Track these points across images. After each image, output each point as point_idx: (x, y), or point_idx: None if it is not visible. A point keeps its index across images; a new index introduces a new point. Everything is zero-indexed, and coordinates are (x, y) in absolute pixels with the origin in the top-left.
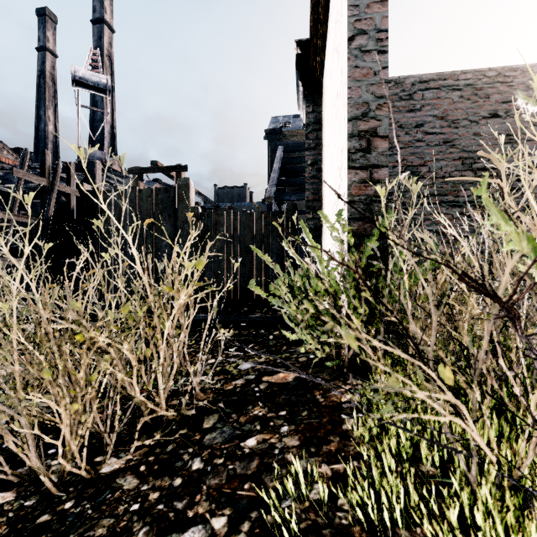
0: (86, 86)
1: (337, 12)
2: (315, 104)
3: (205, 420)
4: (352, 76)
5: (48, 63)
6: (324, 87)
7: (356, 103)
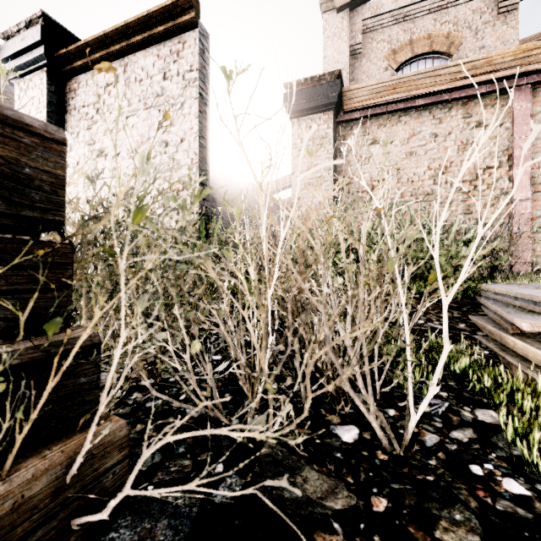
0: None
1: (168, 95)
2: (58, 88)
3: None
4: (201, 155)
5: None
6: (85, 88)
7: (201, 168)
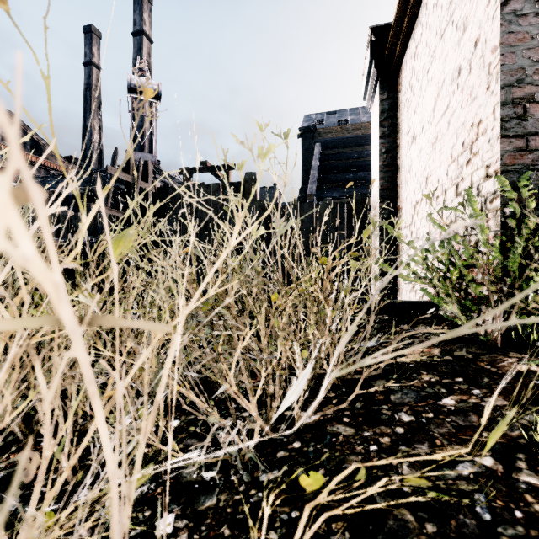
0: (139, 93)
1: None
2: (390, 90)
3: (375, 385)
4: (506, 42)
5: (93, 76)
6: (405, 71)
7: (510, 70)
